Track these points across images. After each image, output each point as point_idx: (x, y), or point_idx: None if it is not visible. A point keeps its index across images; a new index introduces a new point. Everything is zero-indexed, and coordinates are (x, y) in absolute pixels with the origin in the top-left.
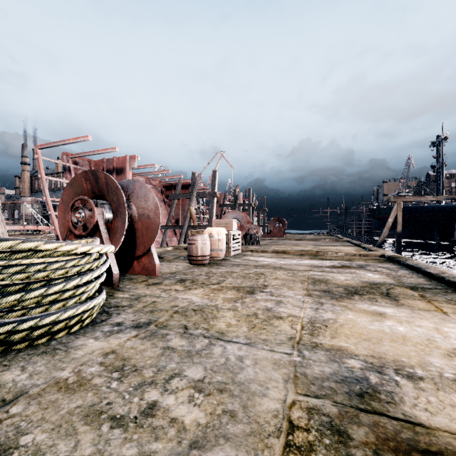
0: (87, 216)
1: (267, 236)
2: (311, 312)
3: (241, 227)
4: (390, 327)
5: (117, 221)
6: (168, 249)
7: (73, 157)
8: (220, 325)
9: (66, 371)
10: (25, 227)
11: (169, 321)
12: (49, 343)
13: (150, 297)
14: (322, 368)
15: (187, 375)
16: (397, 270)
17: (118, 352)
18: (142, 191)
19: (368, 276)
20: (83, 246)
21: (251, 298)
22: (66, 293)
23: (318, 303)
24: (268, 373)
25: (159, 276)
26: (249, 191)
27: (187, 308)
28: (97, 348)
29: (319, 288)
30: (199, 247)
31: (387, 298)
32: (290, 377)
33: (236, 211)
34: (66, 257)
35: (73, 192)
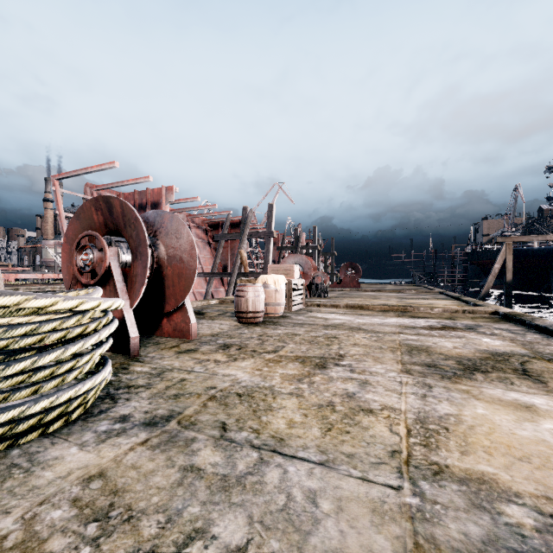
0: (96, 258)
1: (337, 286)
2: (417, 401)
3: (305, 275)
4: (552, 433)
5: (136, 264)
6: (212, 303)
7: (97, 189)
8: (277, 424)
9: (11, 517)
10: (44, 275)
11: (199, 415)
12: (7, 454)
13: (178, 372)
14: (462, 524)
15: (216, 534)
16: (523, 333)
17: (109, 475)
18: (173, 225)
19: (484, 341)
20: (65, 301)
21: (322, 375)
22: (40, 372)
23: (424, 386)
24: (365, 536)
25: (196, 340)
26: (314, 230)
27: (229, 392)
28: (79, 465)
29: (420, 361)
30: (249, 300)
31: (527, 378)
32: (407, 547)
33: (298, 255)
34: (60, 315)
35: (81, 226)
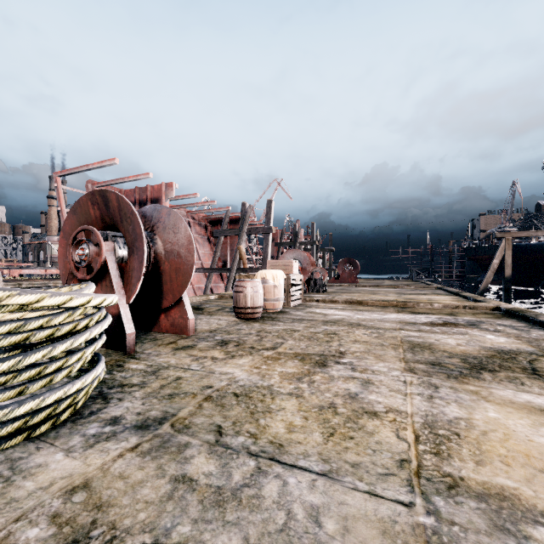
0: (92, 253)
1: (335, 281)
2: (423, 403)
3: (303, 270)
4: None
5: (133, 259)
6: (211, 298)
7: (99, 185)
8: (276, 428)
9: None
10: (47, 271)
11: (194, 417)
12: None
13: (174, 370)
14: None
15: None
16: (527, 330)
17: (94, 486)
18: (171, 220)
19: (488, 338)
20: (52, 297)
21: (322, 374)
22: (25, 372)
23: (430, 386)
24: None
25: (194, 336)
26: (312, 226)
27: (226, 392)
28: (63, 474)
29: (423, 359)
30: (248, 296)
31: (538, 378)
32: None
33: (296, 251)
34: (52, 311)
35: (78, 220)
